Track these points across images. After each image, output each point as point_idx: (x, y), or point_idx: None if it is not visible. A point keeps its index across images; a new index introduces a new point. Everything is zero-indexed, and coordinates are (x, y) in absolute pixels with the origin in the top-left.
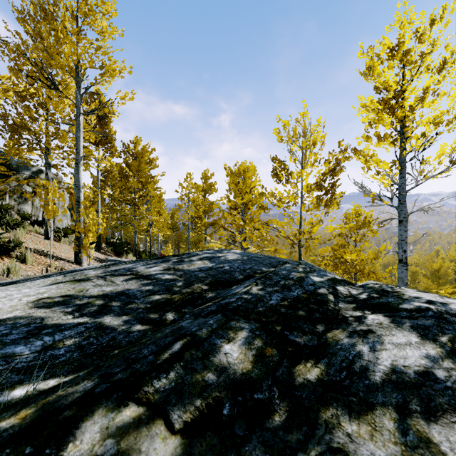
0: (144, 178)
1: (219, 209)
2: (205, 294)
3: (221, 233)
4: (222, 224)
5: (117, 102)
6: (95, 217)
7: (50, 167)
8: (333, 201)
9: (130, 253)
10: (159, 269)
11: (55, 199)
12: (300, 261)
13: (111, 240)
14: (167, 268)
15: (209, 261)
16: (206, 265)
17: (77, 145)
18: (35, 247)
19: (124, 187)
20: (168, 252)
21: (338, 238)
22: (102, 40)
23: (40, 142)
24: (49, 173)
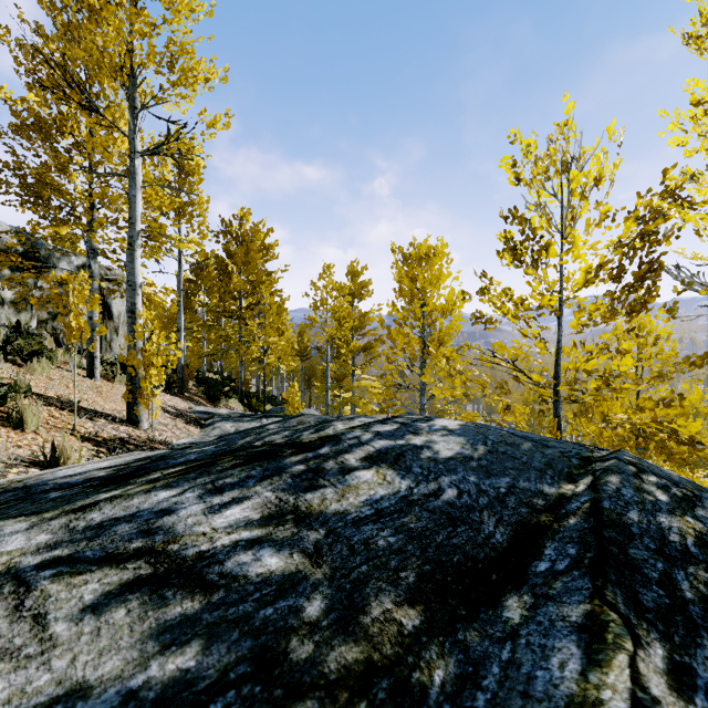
0: (255, 275)
1: (382, 325)
2: (419, 673)
3: (385, 366)
4: (383, 350)
5: (201, 131)
6: (162, 340)
7: (96, 255)
8: (646, 304)
9: (234, 396)
10: (248, 518)
11: (113, 311)
12: (623, 455)
13: (206, 374)
14: (274, 509)
15: (396, 470)
16: (390, 487)
17: (130, 211)
18: (60, 394)
19: (223, 290)
20: (293, 396)
21: (654, 384)
22: (173, 20)
23: (74, 211)
24: (94, 265)
